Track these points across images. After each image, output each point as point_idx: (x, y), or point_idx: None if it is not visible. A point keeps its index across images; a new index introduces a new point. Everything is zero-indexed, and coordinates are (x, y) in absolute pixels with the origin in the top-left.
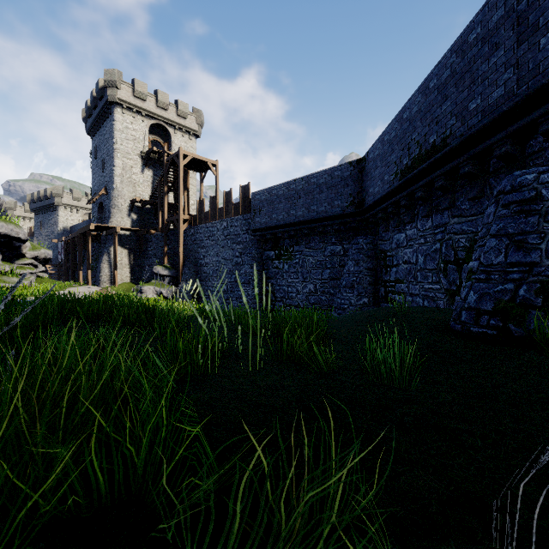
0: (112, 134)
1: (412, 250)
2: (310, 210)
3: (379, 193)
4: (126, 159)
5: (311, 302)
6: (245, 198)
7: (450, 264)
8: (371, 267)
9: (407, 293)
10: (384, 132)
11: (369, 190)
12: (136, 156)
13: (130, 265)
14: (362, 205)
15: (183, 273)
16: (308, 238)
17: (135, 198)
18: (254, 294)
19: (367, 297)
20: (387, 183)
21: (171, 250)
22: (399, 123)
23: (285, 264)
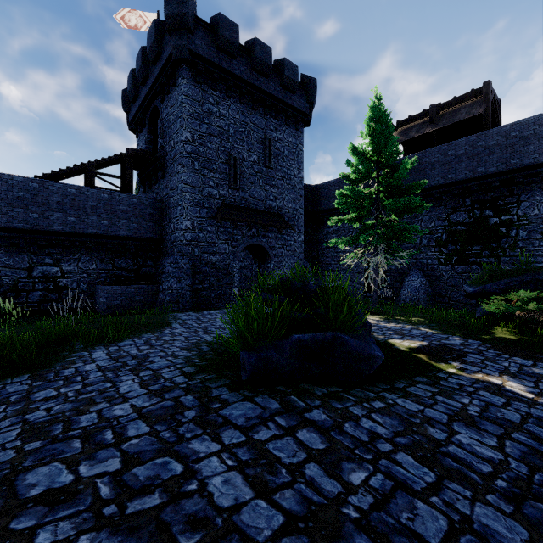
0: None
1: None
2: None
3: None
4: None
5: None
6: None
7: None
8: None
9: None
10: None
11: None
12: None
13: None
14: None
15: None
16: None
17: None
18: None
19: None
20: None
21: None
22: None
23: None
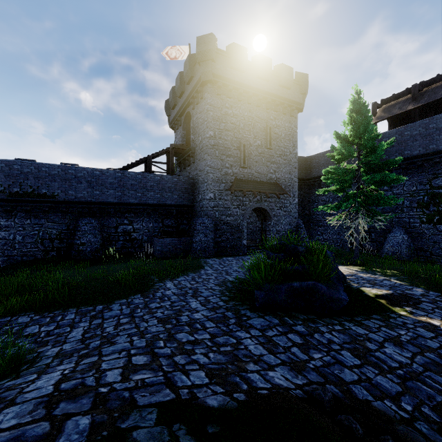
0: None
1: (9, 233)
2: None
3: None
4: None
5: None
6: None
7: (46, 240)
8: None
9: (3, 256)
10: None
11: None
12: None
13: None
14: None
15: None
16: None
17: None
18: None
19: None
20: None
21: None
22: (8, 166)
23: None
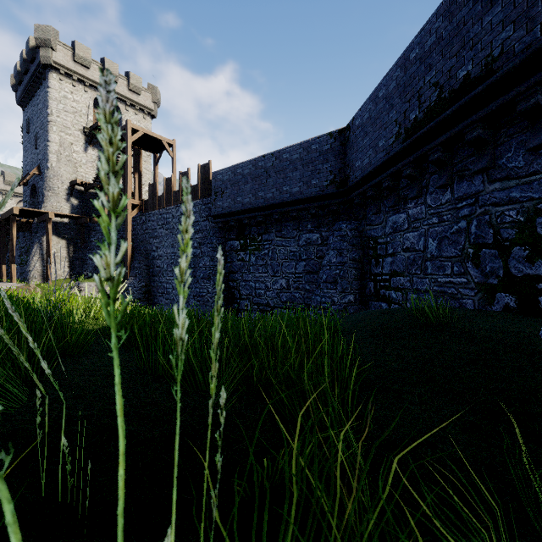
0: (46, 103)
1: (417, 234)
2: (281, 191)
3: (370, 165)
4: (64, 135)
5: (283, 300)
6: (205, 179)
7: (486, 248)
8: (356, 257)
9: (410, 289)
10: (378, 87)
11: (355, 164)
12: (78, 132)
13: (69, 258)
14: (345, 184)
15: (131, 267)
16: (279, 225)
17: (75, 180)
18: (215, 291)
19: (353, 294)
20: (382, 149)
21: (118, 241)
22: (402, 67)
23: (252, 256)
